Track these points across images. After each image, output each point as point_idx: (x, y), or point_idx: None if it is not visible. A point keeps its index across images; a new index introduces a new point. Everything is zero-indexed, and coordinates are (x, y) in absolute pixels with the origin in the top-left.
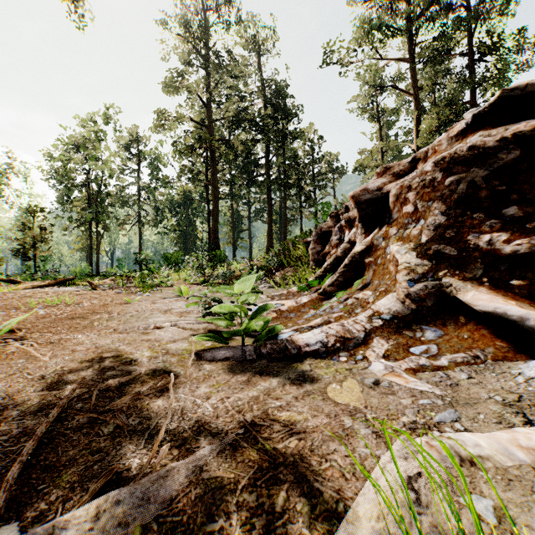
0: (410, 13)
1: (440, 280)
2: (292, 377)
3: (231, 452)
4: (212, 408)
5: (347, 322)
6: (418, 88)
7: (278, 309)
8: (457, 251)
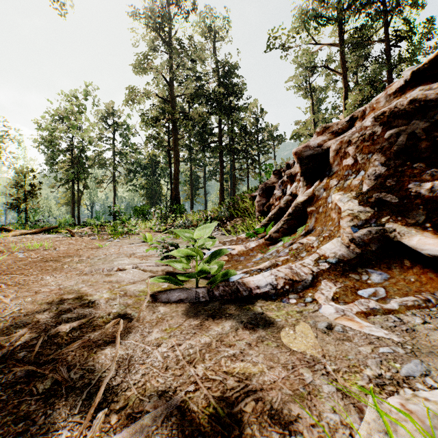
0: (339, 5)
1: (383, 226)
2: (245, 320)
3: (179, 419)
4: (162, 357)
5: (295, 265)
6: (345, 68)
7: (229, 253)
8: (398, 198)
